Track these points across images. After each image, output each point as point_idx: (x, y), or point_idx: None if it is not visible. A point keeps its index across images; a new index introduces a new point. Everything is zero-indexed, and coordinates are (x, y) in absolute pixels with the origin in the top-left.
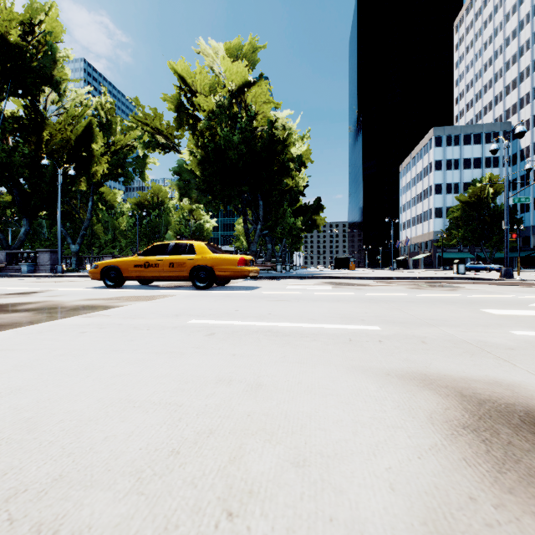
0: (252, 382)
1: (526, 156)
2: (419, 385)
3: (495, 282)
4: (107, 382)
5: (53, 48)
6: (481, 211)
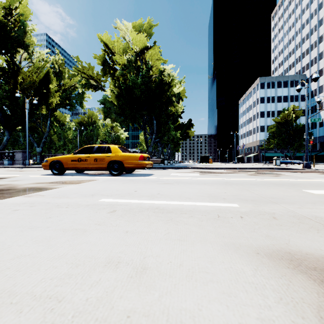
0: (138, 264)
1: (314, 95)
2: (289, 267)
3: (300, 171)
4: (3, 266)
5: (24, 24)
6: (287, 128)
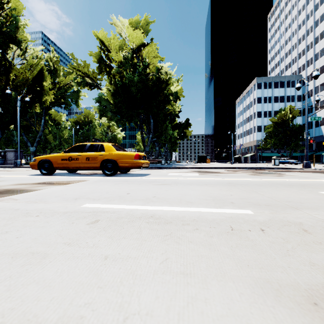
0: None
1: (310, 95)
2: None
3: (302, 171)
4: None
5: (16, 19)
6: (284, 128)
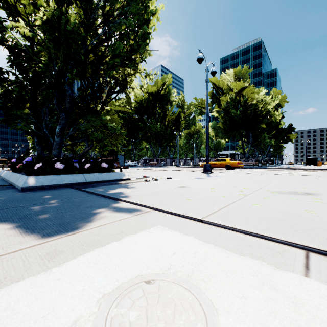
0: None
1: None
2: None
3: None
4: None
5: (170, 89)
6: None
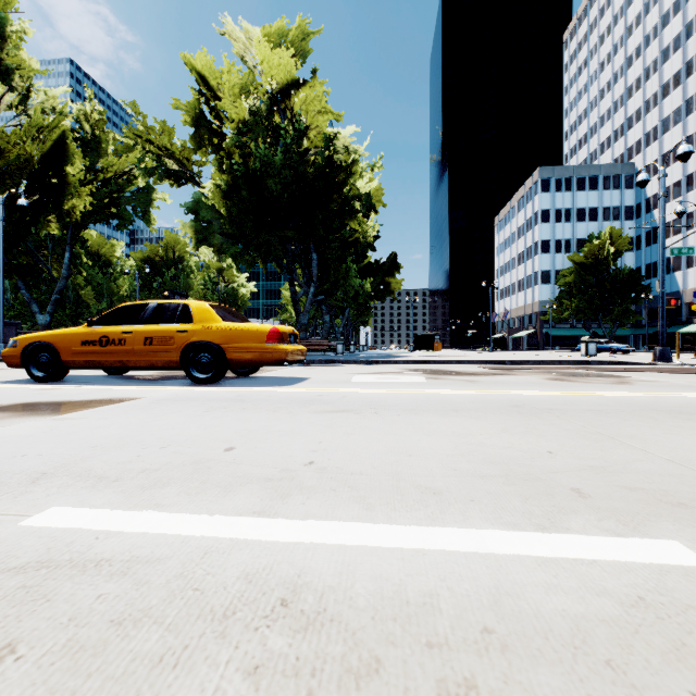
0: None
1: (653, 207)
2: None
3: (658, 369)
4: None
5: (1, 19)
6: (599, 276)
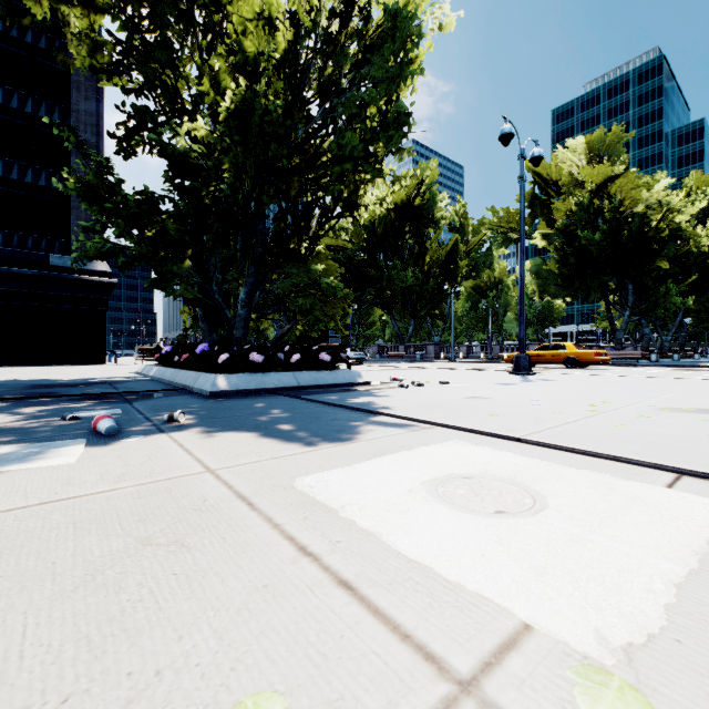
0: None
1: None
2: None
3: None
4: None
5: (434, 194)
6: None
